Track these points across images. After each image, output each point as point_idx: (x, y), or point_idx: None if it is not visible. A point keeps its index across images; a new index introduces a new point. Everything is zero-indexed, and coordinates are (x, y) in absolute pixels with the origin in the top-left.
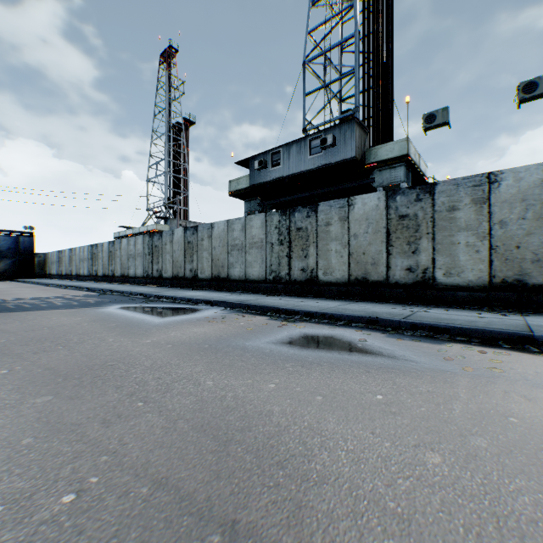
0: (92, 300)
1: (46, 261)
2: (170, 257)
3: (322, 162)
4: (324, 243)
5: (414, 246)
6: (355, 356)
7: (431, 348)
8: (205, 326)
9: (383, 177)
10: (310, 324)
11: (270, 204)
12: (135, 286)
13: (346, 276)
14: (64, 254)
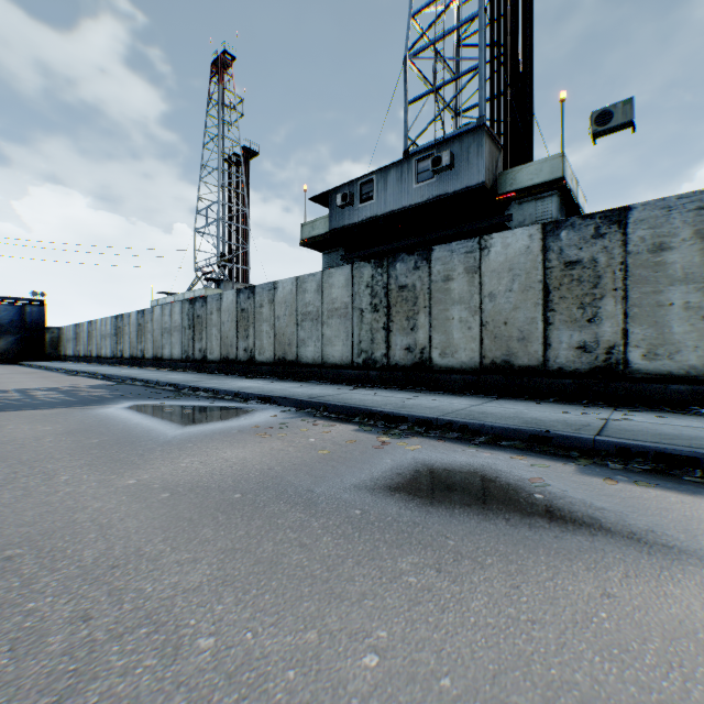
0: (97, 394)
1: (60, 338)
2: (217, 331)
3: (434, 192)
4: (441, 309)
5: (591, 310)
6: (546, 533)
7: (691, 506)
8: (248, 444)
9: (525, 213)
10: (428, 441)
11: (358, 256)
12: (169, 372)
13: (477, 358)
14: (82, 328)
